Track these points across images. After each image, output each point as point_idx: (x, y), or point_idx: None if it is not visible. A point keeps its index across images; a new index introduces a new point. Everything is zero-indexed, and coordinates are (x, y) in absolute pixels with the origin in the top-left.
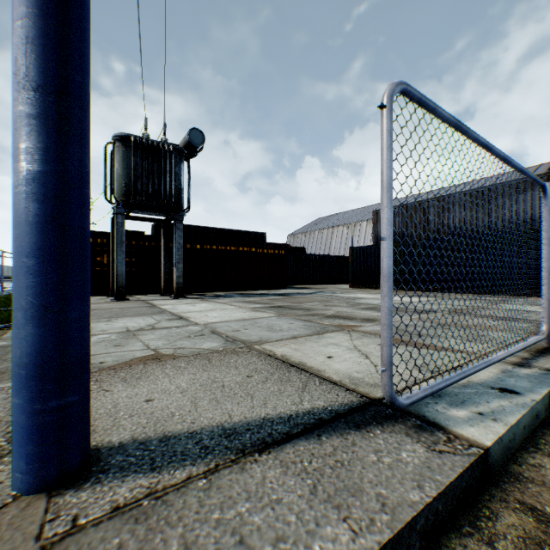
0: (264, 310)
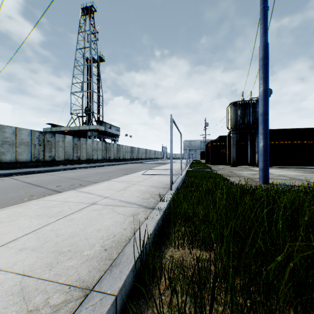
0: (309, 173)
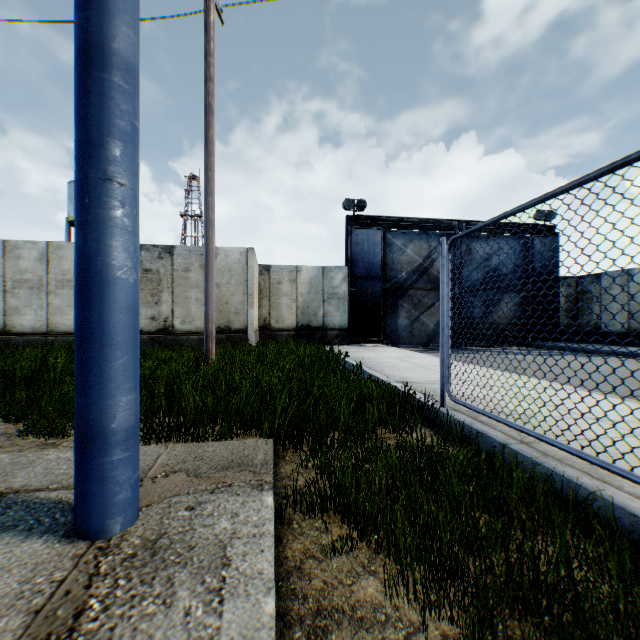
0: None
